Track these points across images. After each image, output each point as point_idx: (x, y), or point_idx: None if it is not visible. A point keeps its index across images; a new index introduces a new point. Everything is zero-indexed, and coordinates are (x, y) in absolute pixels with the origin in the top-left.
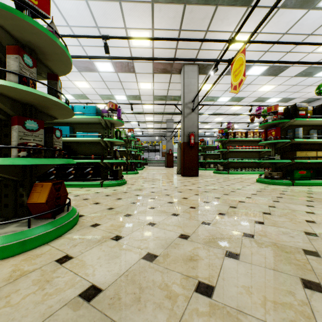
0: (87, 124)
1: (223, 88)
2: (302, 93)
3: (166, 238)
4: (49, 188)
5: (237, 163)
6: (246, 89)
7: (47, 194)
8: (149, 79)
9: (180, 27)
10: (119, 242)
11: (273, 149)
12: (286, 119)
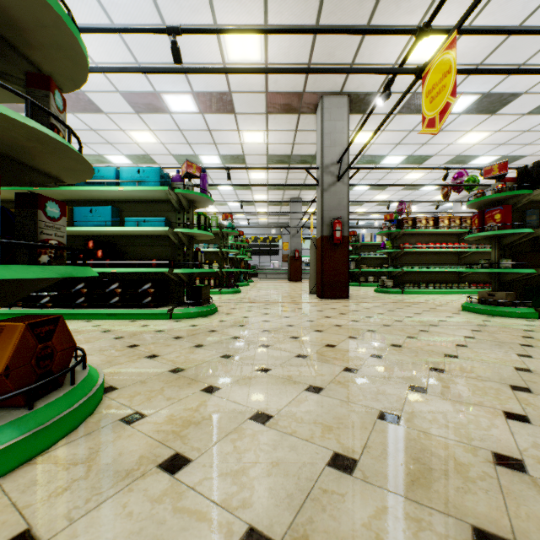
0: (146, 202)
1: (392, 139)
2: (539, 146)
3: (297, 467)
4: (17, 336)
5: (418, 274)
6: (434, 140)
7: (8, 352)
8: (259, 124)
9: (318, 20)
10: (179, 479)
11: (496, 248)
12: (524, 190)
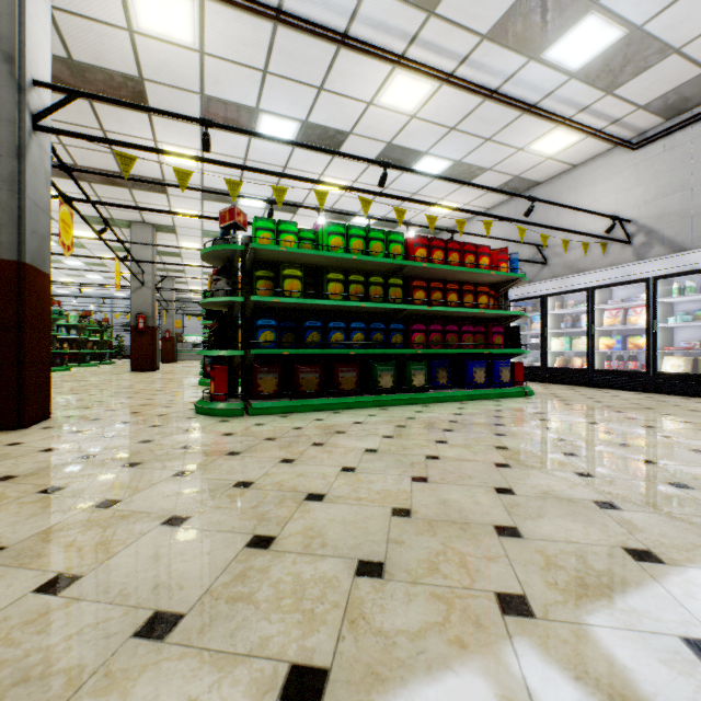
0: None
1: None
2: None
3: None
4: None
5: None
6: None
7: None
8: (85, 228)
9: (97, 195)
10: None
11: None
12: None
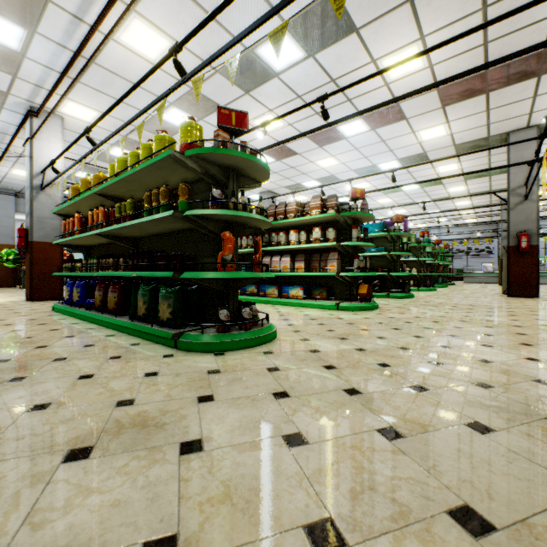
0: (373, 238)
1: None
2: None
3: (429, 316)
4: (367, 287)
5: None
6: None
7: (366, 290)
8: (451, 160)
9: (487, 108)
10: (403, 314)
11: None
12: None
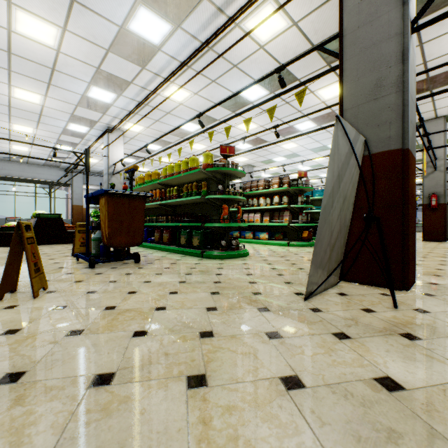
0: (321, 199)
1: None
2: None
3: None
4: (307, 232)
5: None
6: None
7: (307, 234)
8: None
9: None
10: None
11: None
12: None
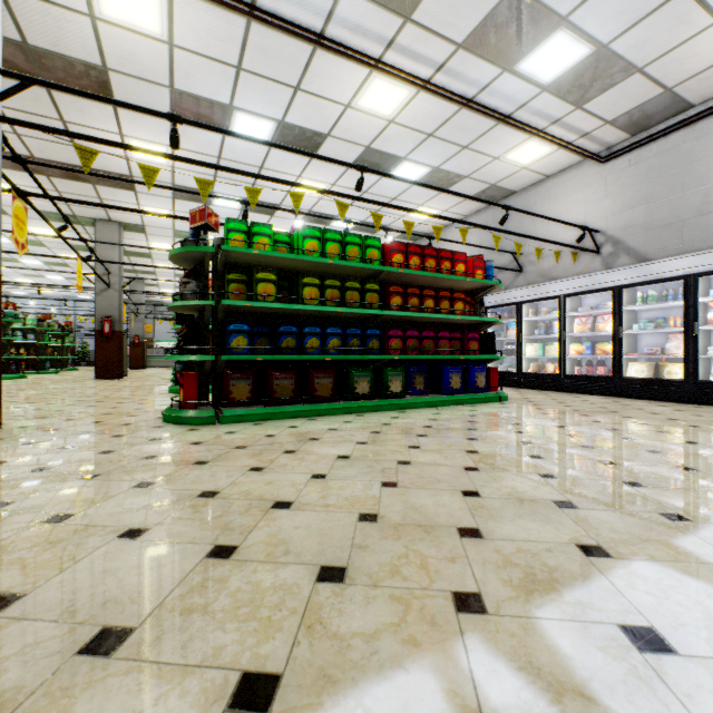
0: None
1: None
2: None
3: None
4: None
5: None
6: None
7: None
8: (44, 225)
9: (57, 189)
10: None
11: None
12: None
